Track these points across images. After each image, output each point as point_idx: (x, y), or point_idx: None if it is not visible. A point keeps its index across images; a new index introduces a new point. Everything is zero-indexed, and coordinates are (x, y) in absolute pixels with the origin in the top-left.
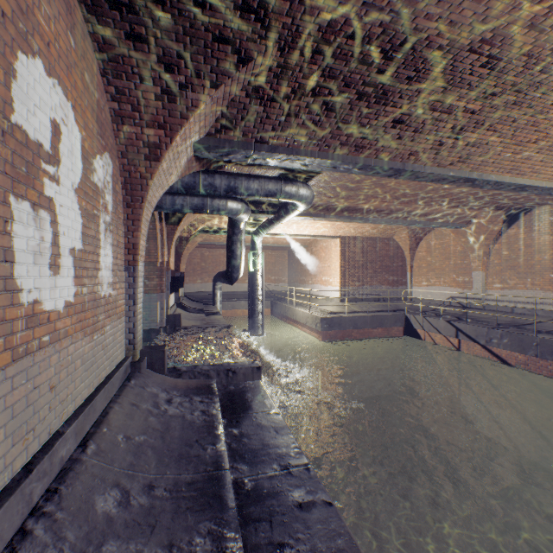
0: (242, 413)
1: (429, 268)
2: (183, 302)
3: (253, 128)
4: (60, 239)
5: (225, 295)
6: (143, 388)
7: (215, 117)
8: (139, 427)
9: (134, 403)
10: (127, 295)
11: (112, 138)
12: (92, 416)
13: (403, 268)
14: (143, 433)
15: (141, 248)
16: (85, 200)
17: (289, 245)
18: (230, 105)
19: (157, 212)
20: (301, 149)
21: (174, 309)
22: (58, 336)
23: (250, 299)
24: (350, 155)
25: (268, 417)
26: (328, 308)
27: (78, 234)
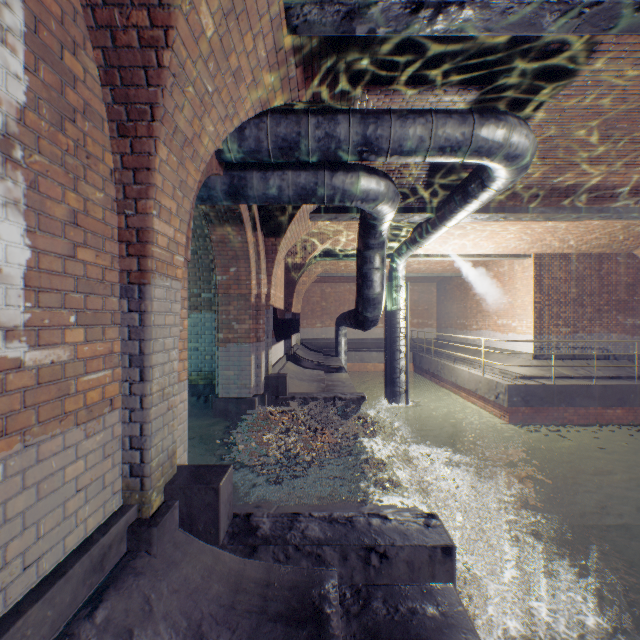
0: None
1: None
2: (297, 353)
3: None
4: None
5: (350, 343)
6: None
7: None
8: None
9: None
10: (126, 355)
11: None
12: None
13: None
14: None
15: (160, 242)
16: None
17: (440, 275)
18: None
19: (248, 215)
20: None
21: (283, 363)
22: None
23: (387, 351)
24: None
25: None
26: (513, 367)
27: None
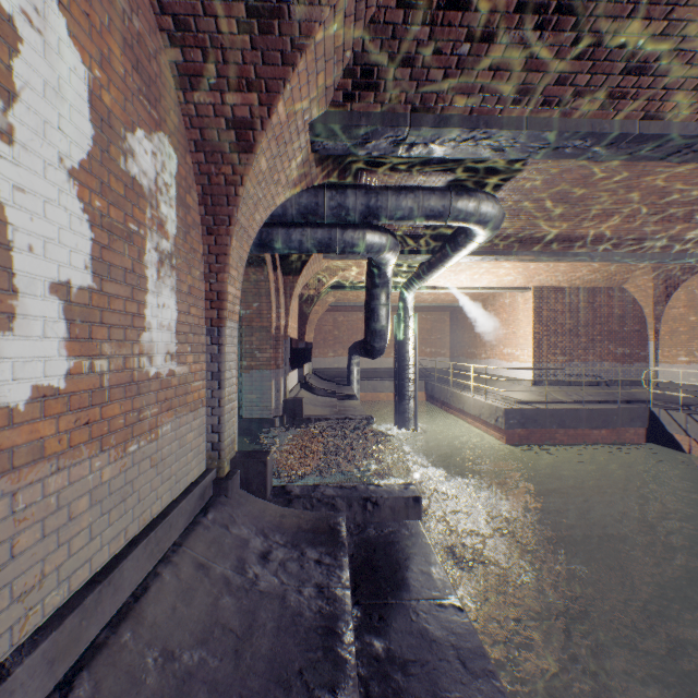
0: (389, 596)
1: (691, 333)
2: (310, 382)
3: (409, 80)
4: (17, 259)
5: (363, 372)
6: (224, 528)
7: (342, 64)
8: (197, 623)
9: (201, 564)
10: (209, 372)
11: (177, 116)
12: (110, 602)
13: (642, 334)
14: (202, 641)
15: (230, 299)
16: (104, 200)
17: (451, 304)
18: (367, 34)
19: (270, 258)
20: (493, 115)
21: (297, 391)
22: (6, 461)
23: (397, 379)
24: (589, 117)
25: (440, 616)
26: (514, 394)
27: (79, 258)
